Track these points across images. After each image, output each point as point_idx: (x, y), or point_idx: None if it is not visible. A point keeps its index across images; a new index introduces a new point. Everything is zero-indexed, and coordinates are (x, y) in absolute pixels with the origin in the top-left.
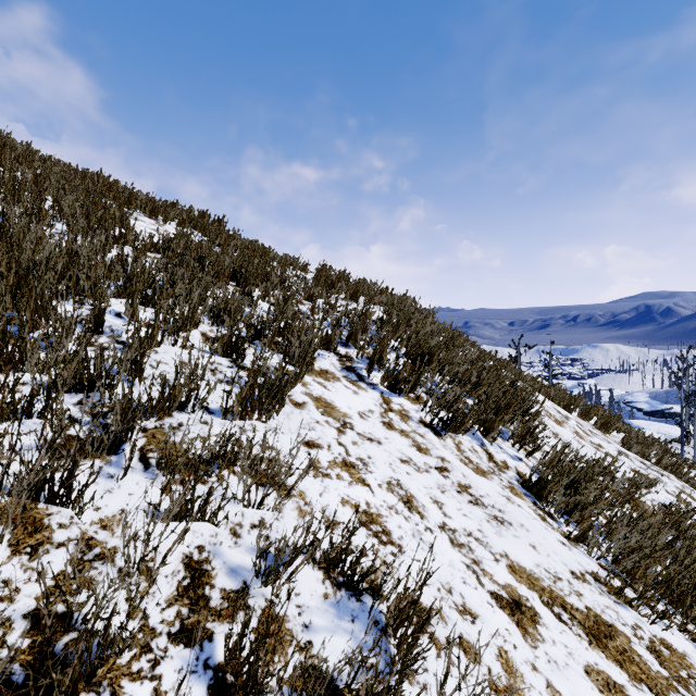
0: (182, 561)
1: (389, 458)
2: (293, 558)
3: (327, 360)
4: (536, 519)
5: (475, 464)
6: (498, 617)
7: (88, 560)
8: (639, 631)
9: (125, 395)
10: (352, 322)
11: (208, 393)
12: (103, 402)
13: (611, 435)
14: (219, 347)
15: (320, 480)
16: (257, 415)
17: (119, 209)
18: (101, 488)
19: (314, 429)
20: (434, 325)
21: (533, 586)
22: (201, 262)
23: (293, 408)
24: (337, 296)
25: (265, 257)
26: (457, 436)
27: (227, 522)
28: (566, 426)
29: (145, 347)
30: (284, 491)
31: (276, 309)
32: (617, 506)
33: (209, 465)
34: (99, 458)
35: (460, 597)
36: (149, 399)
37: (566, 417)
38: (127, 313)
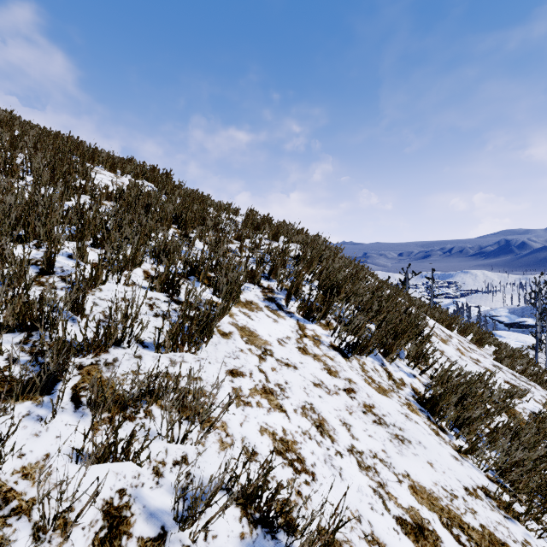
0: (101, 509)
1: (304, 382)
2: (210, 500)
3: (252, 292)
4: (431, 434)
5: (377, 383)
6: (404, 544)
7: (3, 516)
8: (529, 546)
9: (60, 337)
10: (274, 258)
11: (141, 330)
12: (43, 342)
13: (484, 348)
14: (157, 284)
15: (241, 408)
16: (187, 347)
17: (81, 164)
18: (29, 432)
19: (238, 357)
20: (341, 260)
21: (433, 507)
22: (148, 209)
23: (220, 338)
24: (261, 236)
25: (204, 203)
26: (361, 357)
27: (151, 460)
28: (449, 344)
29: (85, 289)
30: (207, 422)
31: (210, 248)
32: (496, 416)
33: (138, 401)
34: (31, 399)
35: (368, 525)
36: (85, 339)
37: (449, 336)
38: (75, 256)
